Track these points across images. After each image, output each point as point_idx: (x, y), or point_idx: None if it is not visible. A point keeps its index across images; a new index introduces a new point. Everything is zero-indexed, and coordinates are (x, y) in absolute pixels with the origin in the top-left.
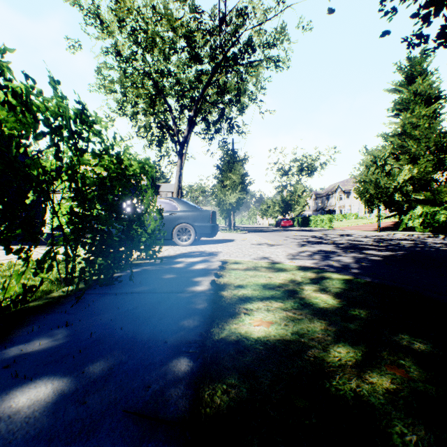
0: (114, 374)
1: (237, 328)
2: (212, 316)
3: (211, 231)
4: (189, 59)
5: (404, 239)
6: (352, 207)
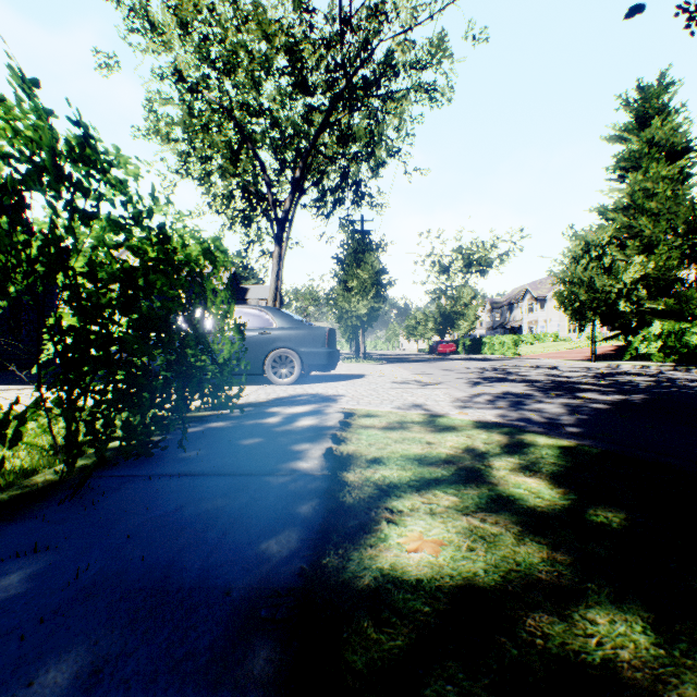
0: (99, 688)
1: (374, 557)
2: (326, 528)
3: (327, 361)
4: (293, 87)
5: (636, 374)
6: (548, 322)
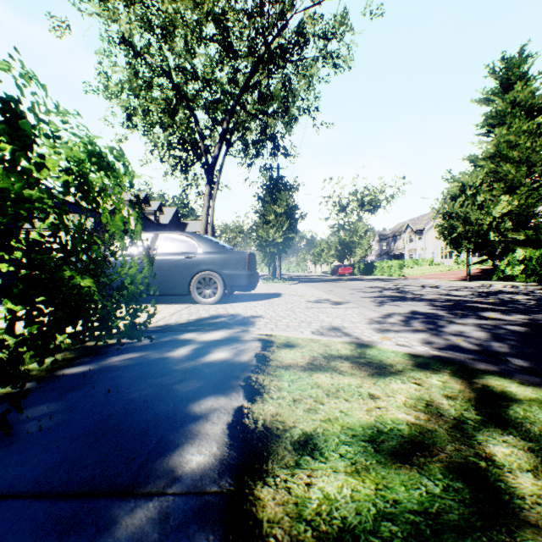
0: None
1: None
2: None
3: (247, 282)
4: (220, 51)
5: (513, 293)
6: (425, 250)
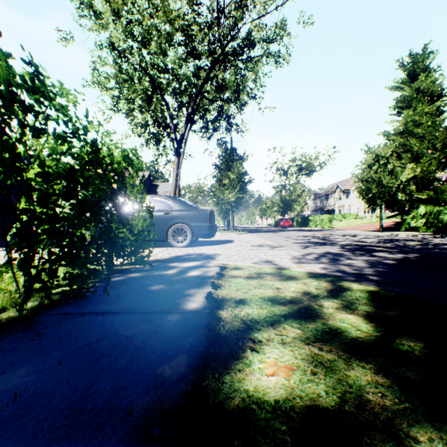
0: None
1: (242, 380)
2: (206, 355)
3: (208, 232)
4: (187, 54)
5: (410, 240)
6: (351, 206)
